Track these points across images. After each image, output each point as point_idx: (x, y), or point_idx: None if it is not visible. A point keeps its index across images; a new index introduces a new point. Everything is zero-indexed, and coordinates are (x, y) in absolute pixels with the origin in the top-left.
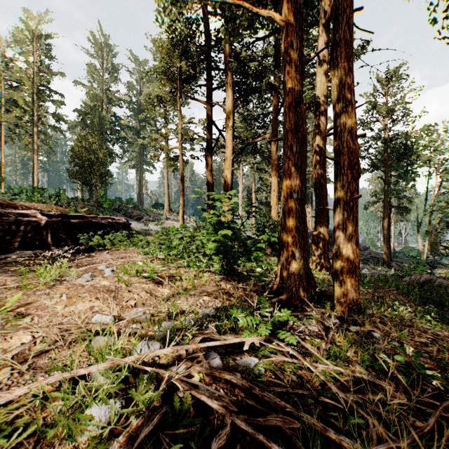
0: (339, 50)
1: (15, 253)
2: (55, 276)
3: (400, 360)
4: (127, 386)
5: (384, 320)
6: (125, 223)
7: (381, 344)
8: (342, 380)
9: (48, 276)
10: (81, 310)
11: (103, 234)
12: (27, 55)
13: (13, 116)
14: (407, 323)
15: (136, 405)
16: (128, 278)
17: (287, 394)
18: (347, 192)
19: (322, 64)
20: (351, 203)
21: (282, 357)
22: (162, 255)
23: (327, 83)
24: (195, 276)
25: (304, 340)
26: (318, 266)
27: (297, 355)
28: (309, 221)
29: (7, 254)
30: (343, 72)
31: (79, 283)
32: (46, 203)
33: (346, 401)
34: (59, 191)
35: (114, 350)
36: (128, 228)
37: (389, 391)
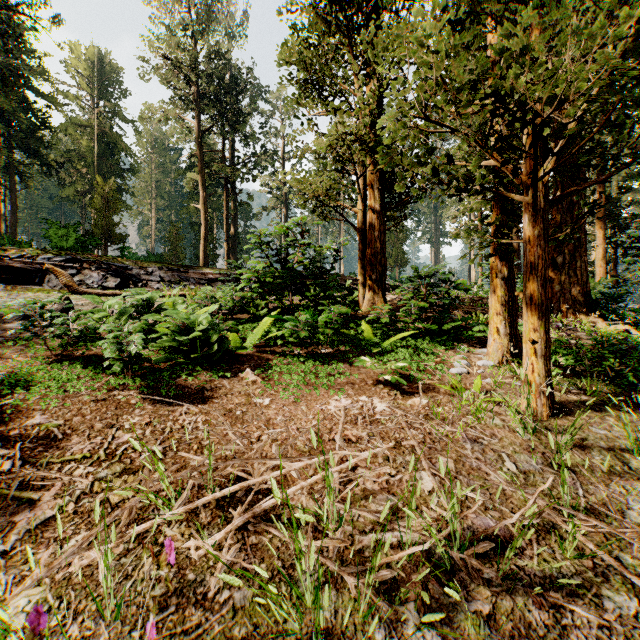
0: None
1: None
2: None
3: None
4: None
5: None
6: None
7: None
8: None
9: None
10: None
11: None
12: None
13: None
14: None
15: None
16: None
17: None
18: None
19: None
20: None
21: None
22: None
23: None
24: None
25: None
26: None
27: None
28: None
29: None
30: None
31: None
32: None
33: None
34: None
35: None
36: None
37: None
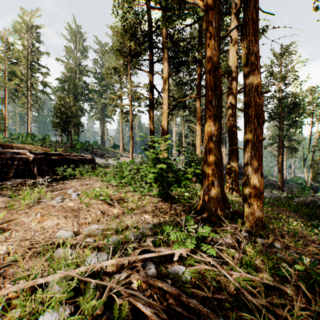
0: (248, 27)
1: (10, 181)
2: (34, 198)
3: (299, 269)
4: (78, 292)
5: (282, 233)
6: (91, 159)
7: (283, 255)
8: (254, 291)
9: (28, 198)
10: (50, 226)
11: (75, 167)
12: (23, 40)
13: (13, 84)
14: (300, 235)
15: (84, 309)
16: (89, 200)
17: (208, 298)
18: (254, 136)
19: (233, 43)
20: (257, 144)
21: (204, 265)
22: (115, 182)
23: (237, 57)
24: (139, 199)
25: (221, 250)
26: (231, 190)
27: (216, 264)
28: (223, 157)
29: (4, 181)
30: (251, 44)
31: (52, 204)
32: (35, 144)
33: (257, 306)
34: (45, 136)
35: (66, 264)
36: (93, 162)
37: (290, 295)
